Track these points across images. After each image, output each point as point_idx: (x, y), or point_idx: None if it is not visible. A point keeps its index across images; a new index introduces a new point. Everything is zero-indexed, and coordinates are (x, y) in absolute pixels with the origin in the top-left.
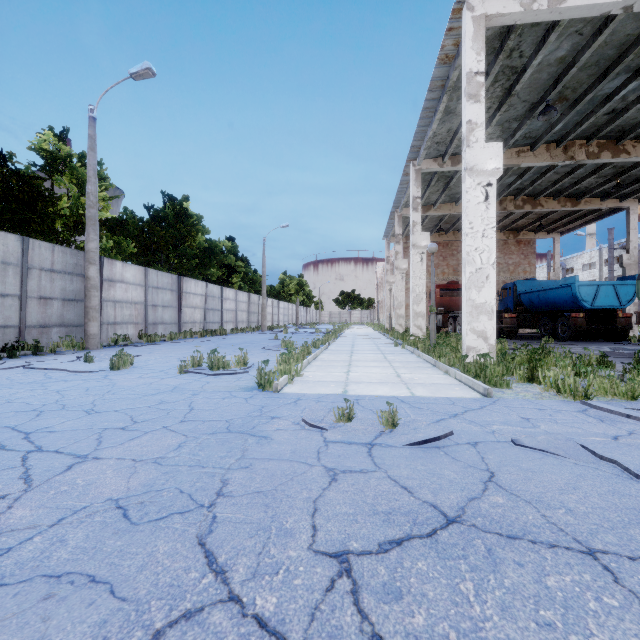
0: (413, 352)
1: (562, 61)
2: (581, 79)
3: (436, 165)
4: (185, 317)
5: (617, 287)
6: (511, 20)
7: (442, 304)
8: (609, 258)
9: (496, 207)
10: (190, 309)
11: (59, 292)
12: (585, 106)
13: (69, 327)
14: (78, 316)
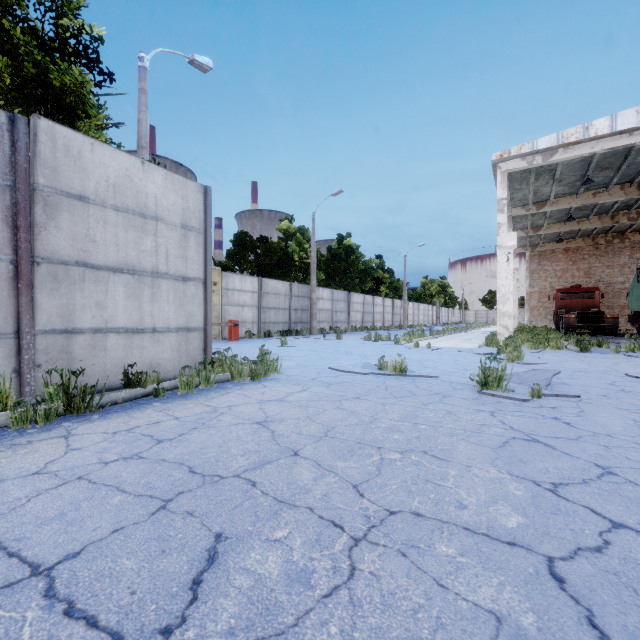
0: None
1: (584, 160)
2: (611, 161)
3: (523, 211)
4: (351, 318)
5: None
6: (523, 168)
7: (562, 306)
8: None
9: (607, 222)
10: (354, 313)
11: (300, 306)
12: (633, 166)
13: (303, 323)
14: (306, 318)
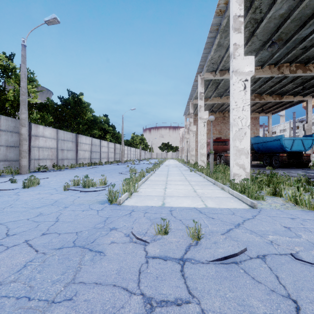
0: (201, 175)
1: (282, 16)
2: (291, 28)
3: (212, 76)
4: (80, 156)
5: (303, 140)
6: None
7: (213, 149)
8: (293, 127)
9: None
10: (82, 151)
11: (4, 142)
12: (291, 44)
13: (10, 161)
14: (16, 155)
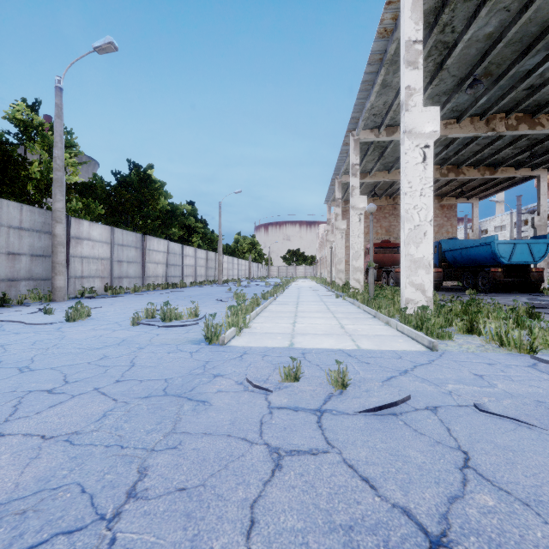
0: (353, 303)
1: (489, 37)
2: (505, 55)
3: (373, 135)
4: (148, 272)
5: (531, 245)
6: None
7: (376, 260)
8: (518, 221)
9: None
10: (153, 264)
11: (27, 248)
12: (507, 82)
13: (37, 281)
14: (46, 270)
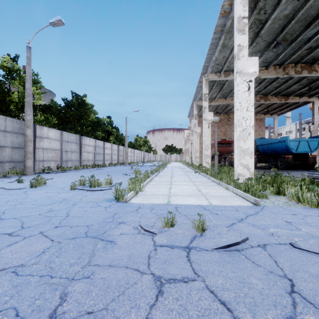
0: (205, 176)
1: (287, 17)
2: (296, 28)
3: (216, 77)
4: (83, 157)
5: (309, 142)
6: None
7: (218, 151)
8: (299, 128)
9: None
10: (86, 153)
11: (9, 143)
12: (296, 44)
13: (16, 162)
14: (21, 156)
